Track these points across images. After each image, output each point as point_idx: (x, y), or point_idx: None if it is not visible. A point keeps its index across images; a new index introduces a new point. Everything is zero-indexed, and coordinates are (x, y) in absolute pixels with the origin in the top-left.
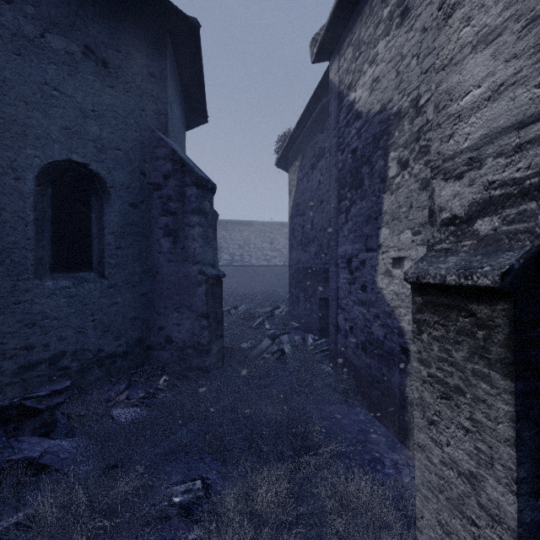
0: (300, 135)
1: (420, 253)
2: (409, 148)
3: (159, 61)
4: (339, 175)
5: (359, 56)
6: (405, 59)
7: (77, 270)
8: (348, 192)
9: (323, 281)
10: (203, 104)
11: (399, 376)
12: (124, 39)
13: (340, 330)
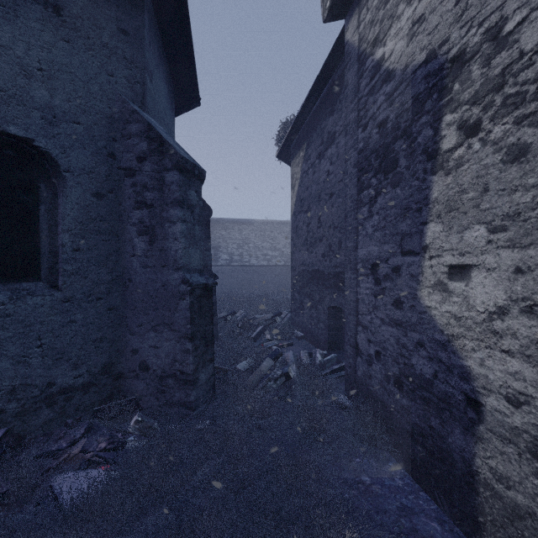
0: (305, 121)
1: (505, 260)
2: (482, 103)
3: (133, 15)
4: (359, 157)
5: None
6: None
7: (17, 279)
8: (373, 178)
9: (333, 287)
10: (194, 81)
11: (462, 438)
12: None
13: (361, 353)
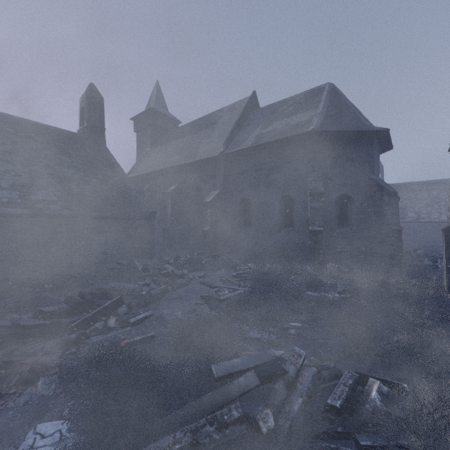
0: None
1: None
2: None
3: (370, 148)
4: None
5: None
6: None
7: (344, 227)
8: None
9: None
10: (390, 145)
11: None
12: (358, 148)
13: None
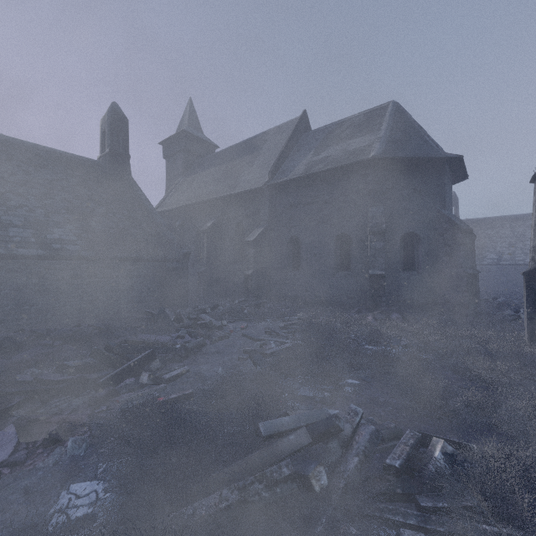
0: None
1: None
2: None
3: (441, 178)
4: None
5: None
6: None
7: (410, 270)
8: None
9: None
10: (465, 174)
11: None
12: (426, 177)
13: None
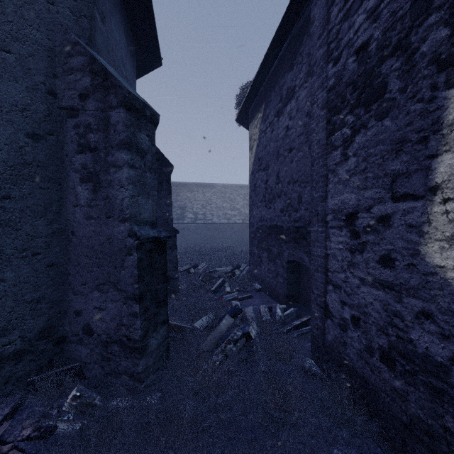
0: (263, 83)
1: None
2: None
3: None
4: (330, 96)
5: None
6: None
7: None
8: (349, 115)
9: (292, 241)
10: (154, 37)
11: None
12: None
13: (331, 315)
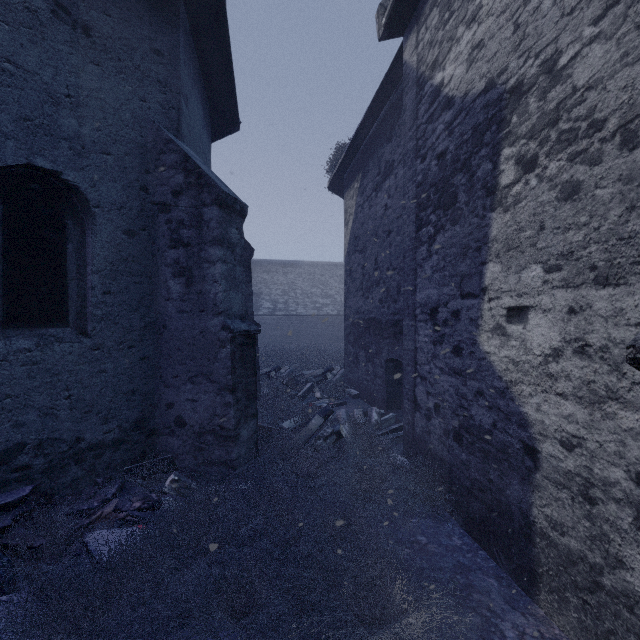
0: (360, 148)
1: (560, 300)
2: (538, 138)
3: (167, 33)
4: (418, 191)
5: (449, 17)
6: (530, 1)
7: (44, 325)
8: (433, 214)
9: (391, 337)
10: (233, 103)
11: (519, 488)
12: None
13: (419, 407)
